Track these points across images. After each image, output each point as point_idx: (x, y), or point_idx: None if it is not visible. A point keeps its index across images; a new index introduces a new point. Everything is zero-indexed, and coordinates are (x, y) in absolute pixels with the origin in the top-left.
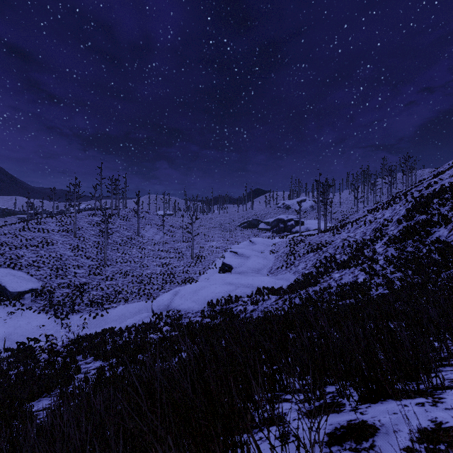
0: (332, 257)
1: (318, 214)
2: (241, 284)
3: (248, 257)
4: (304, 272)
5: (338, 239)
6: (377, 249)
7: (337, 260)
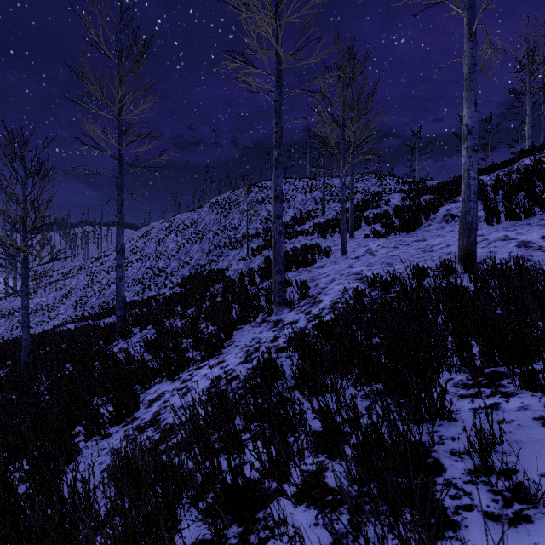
0: None
1: (6, 277)
2: None
3: None
4: None
5: (32, 304)
6: (61, 311)
7: (31, 322)
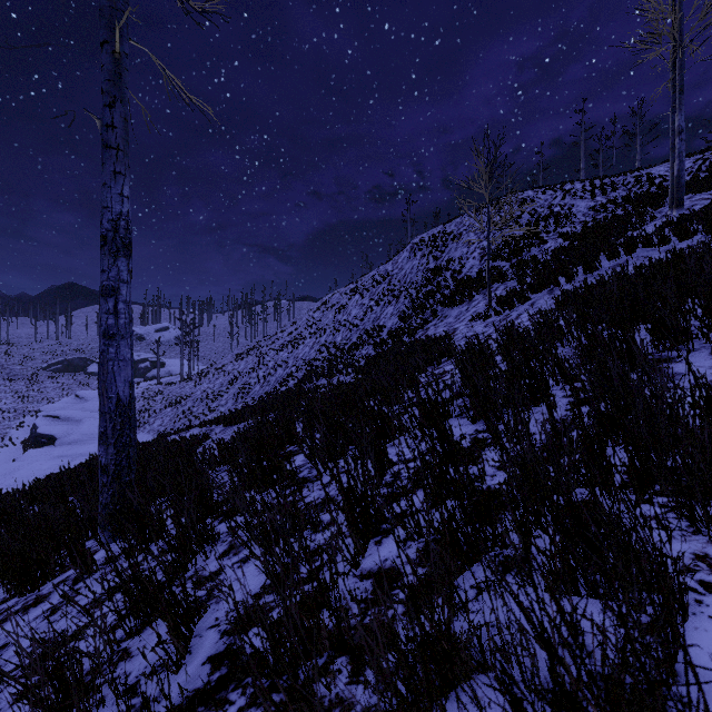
0: (190, 411)
1: (181, 358)
2: (79, 454)
3: (79, 421)
4: (160, 429)
5: (199, 391)
6: (222, 401)
7: (194, 413)
